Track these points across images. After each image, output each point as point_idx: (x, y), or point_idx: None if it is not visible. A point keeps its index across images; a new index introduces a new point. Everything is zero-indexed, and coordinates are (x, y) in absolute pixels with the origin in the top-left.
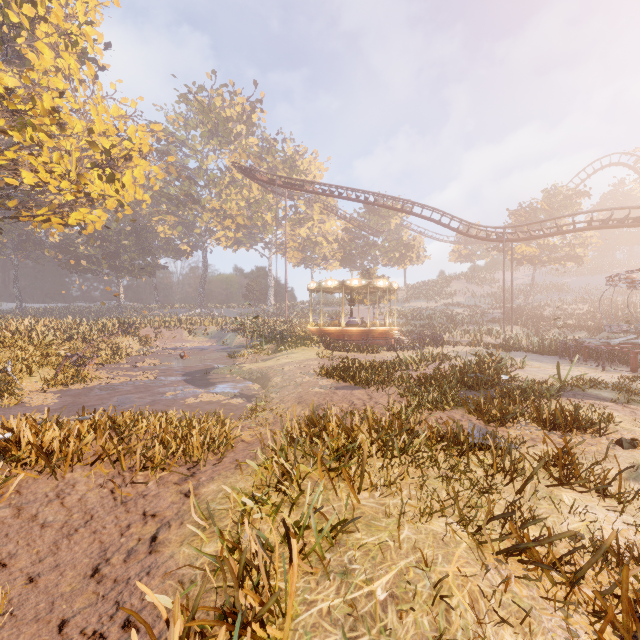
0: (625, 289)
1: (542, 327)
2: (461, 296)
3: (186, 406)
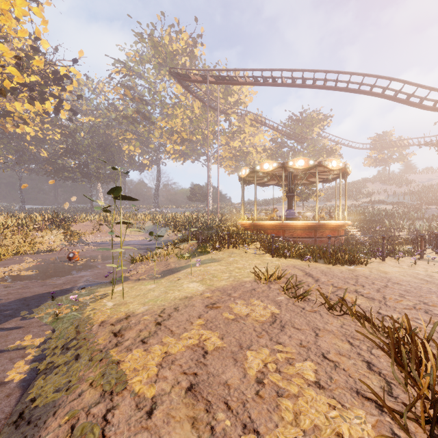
0: None
1: None
2: (380, 195)
3: None
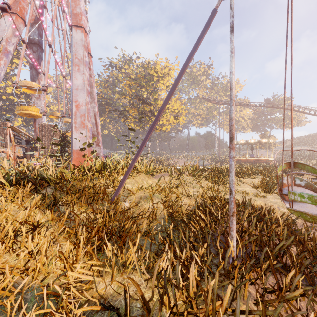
0: None
1: None
2: None
3: None
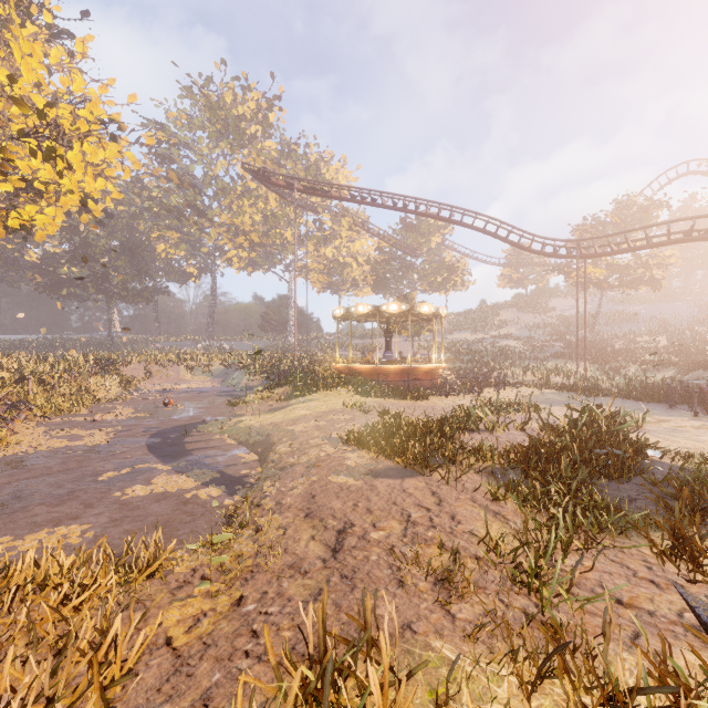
0: (706, 318)
1: (617, 363)
2: (512, 327)
3: (118, 506)
